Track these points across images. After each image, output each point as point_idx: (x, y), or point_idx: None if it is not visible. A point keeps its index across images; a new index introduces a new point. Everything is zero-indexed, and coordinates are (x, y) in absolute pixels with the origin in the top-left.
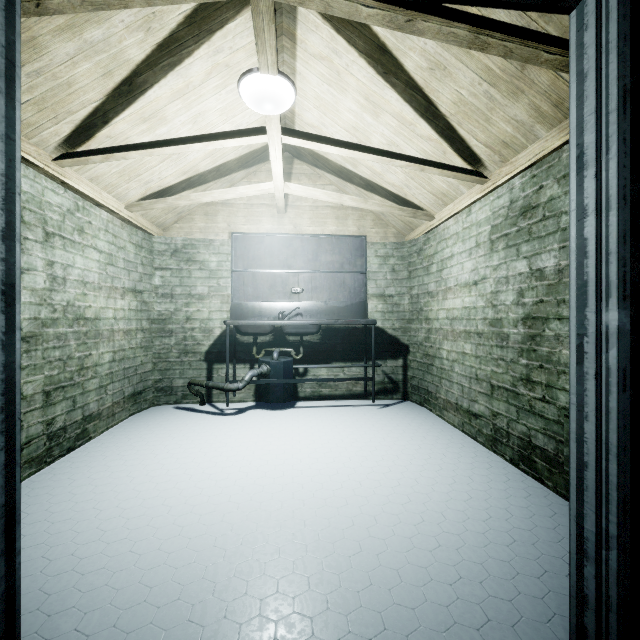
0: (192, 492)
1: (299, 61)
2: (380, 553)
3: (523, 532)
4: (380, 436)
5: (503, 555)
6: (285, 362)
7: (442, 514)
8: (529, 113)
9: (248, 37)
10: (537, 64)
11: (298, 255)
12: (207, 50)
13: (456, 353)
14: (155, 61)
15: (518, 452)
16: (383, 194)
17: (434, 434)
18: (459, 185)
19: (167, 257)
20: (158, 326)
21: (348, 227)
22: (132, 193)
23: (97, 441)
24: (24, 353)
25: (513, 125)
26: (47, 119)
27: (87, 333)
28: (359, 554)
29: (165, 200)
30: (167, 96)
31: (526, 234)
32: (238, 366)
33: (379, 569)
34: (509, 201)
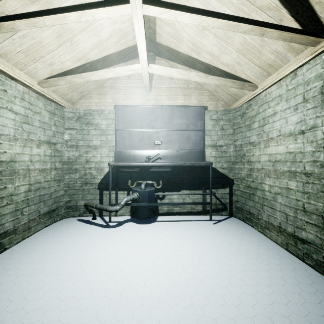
0: None
1: None
2: None
3: None
4: (221, 253)
5: None
6: (149, 191)
7: None
8: None
9: None
10: None
11: (158, 119)
12: None
13: (279, 188)
14: None
15: None
16: (217, 74)
17: (264, 252)
18: (287, 53)
19: (73, 121)
20: (67, 166)
21: (192, 101)
22: (40, 72)
23: (9, 252)
24: None
25: None
26: None
27: (2, 172)
28: None
29: (65, 78)
30: None
31: None
32: (119, 192)
33: None
34: None
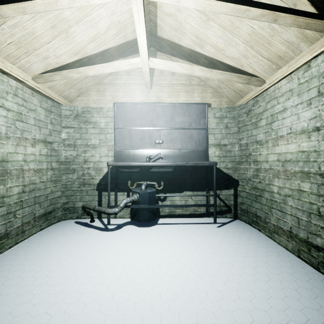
0: None
1: None
2: None
3: None
4: (227, 260)
5: None
6: (150, 192)
7: None
8: None
9: None
10: None
11: (160, 117)
12: None
13: (290, 189)
14: None
15: None
16: (222, 69)
17: (274, 259)
18: (300, 43)
19: (71, 119)
20: (65, 166)
21: (194, 98)
22: (35, 67)
23: (0, 258)
24: None
25: None
26: None
27: None
28: None
29: (60, 73)
30: None
31: None
32: (119, 193)
33: None
34: None
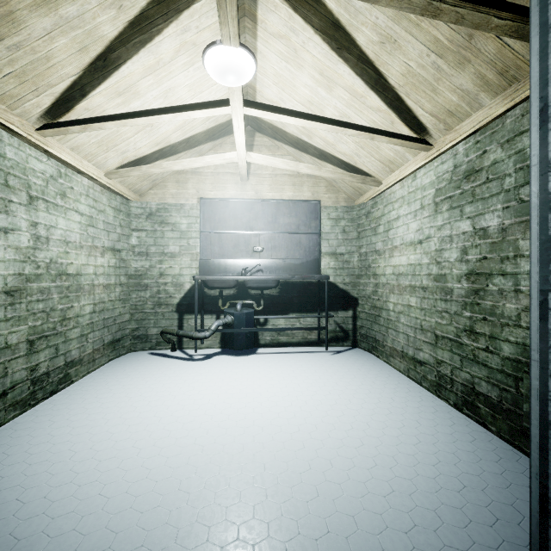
0: (161, 434)
1: (260, 40)
2: (336, 498)
3: (472, 477)
4: (333, 381)
5: (455, 501)
6: (247, 313)
7: (393, 458)
8: (474, 82)
9: (213, 17)
10: (487, 30)
11: (259, 218)
12: (175, 29)
13: (402, 305)
14: (127, 38)
15: (462, 398)
16: (335, 163)
17: (382, 379)
18: (405, 153)
19: (143, 220)
20: (135, 281)
21: (303, 193)
22: (110, 162)
23: (78, 384)
24: (9, 306)
25: (458, 94)
26: (28, 91)
27: (69, 287)
28: (316, 499)
29: (140, 168)
30: (139, 72)
31: (470, 196)
32: (206, 316)
33: (336, 515)
34: (453, 166)
